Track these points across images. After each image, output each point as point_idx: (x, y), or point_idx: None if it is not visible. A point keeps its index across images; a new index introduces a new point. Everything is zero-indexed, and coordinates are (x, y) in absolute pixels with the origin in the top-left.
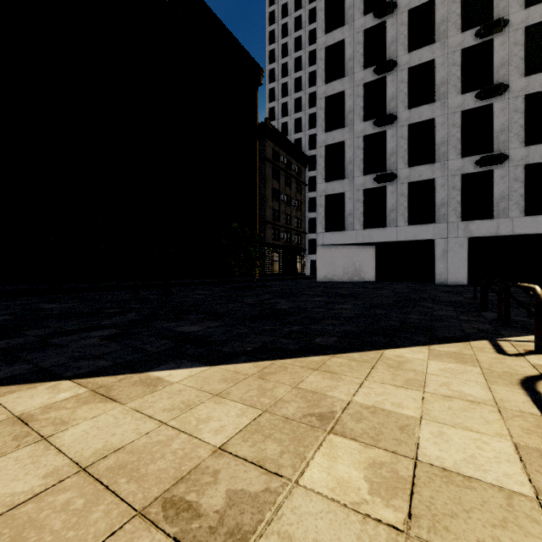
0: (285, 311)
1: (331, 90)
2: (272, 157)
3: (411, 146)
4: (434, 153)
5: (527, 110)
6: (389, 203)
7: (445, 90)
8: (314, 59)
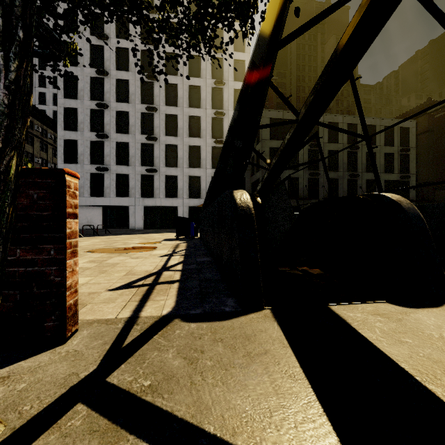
0: None
1: (68, 104)
2: None
3: (118, 153)
4: (129, 160)
5: (167, 151)
6: (106, 183)
7: (134, 129)
8: None
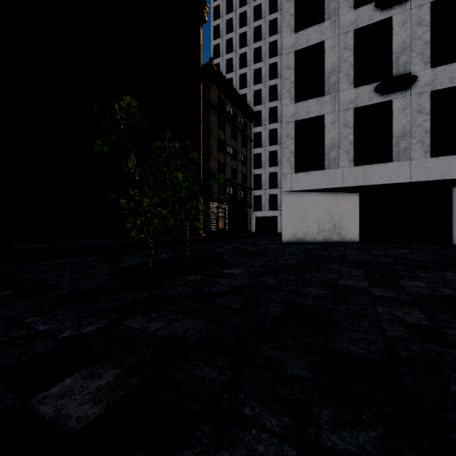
0: None
1: None
2: (217, 105)
3: (432, 37)
4: None
5: None
6: (398, 125)
7: None
8: (259, 14)
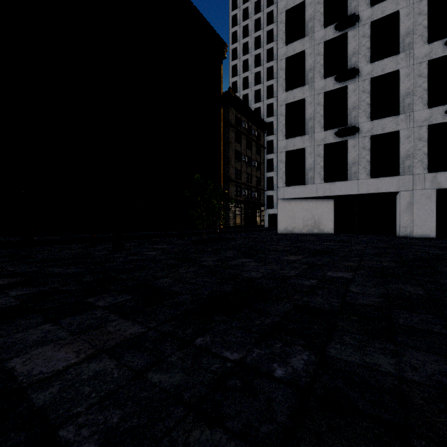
0: (259, 285)
1: (291, 50)
2: (234, 123)
3: (373, 99)
4: (397, 105)
5: None
6: (351, 157)
7: (410, 40)
8: (272, 37)
